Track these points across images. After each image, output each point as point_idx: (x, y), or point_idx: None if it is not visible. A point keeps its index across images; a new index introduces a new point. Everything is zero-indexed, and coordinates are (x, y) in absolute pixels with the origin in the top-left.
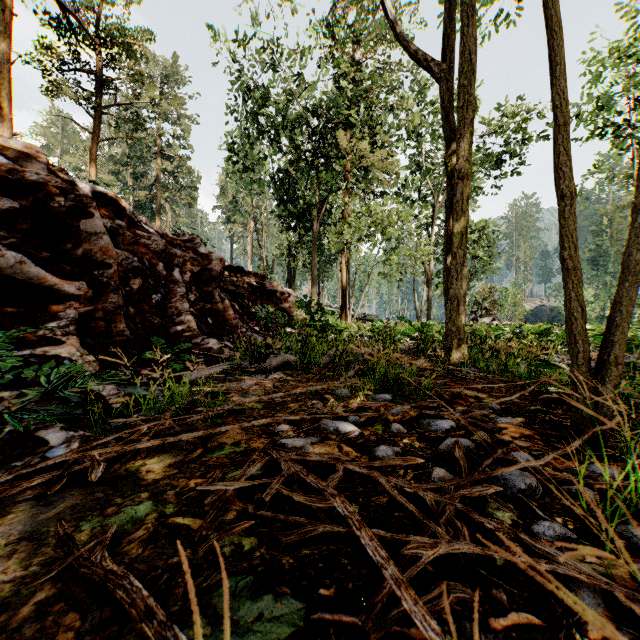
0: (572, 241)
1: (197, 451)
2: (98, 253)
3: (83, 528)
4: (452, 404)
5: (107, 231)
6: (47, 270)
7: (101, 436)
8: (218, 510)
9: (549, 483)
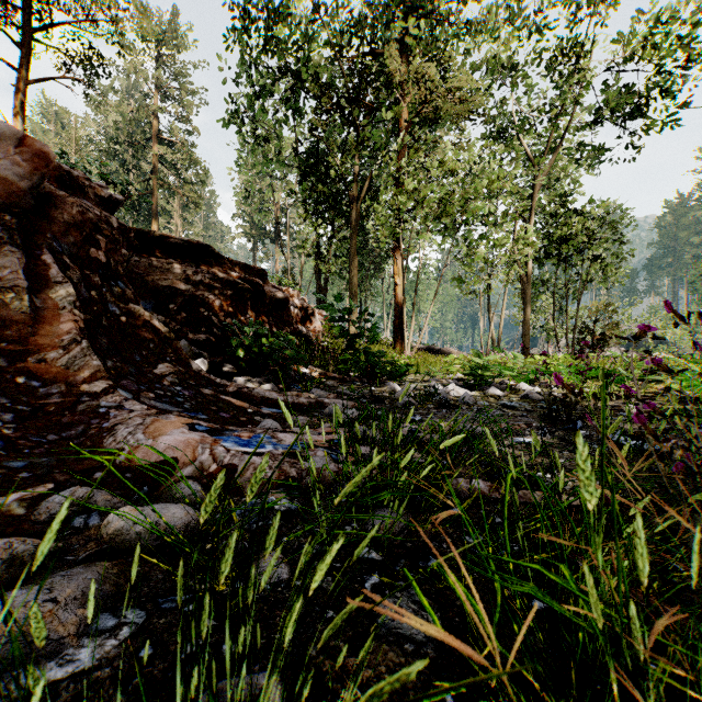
0: None
1: None
2: None
3: None
4: None
5: None
6: None
7: None
8: None
9: None
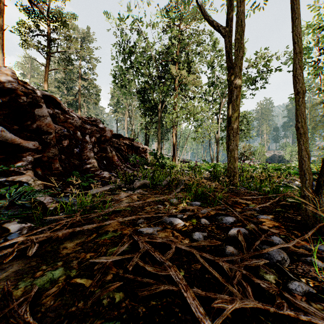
0: (302, 118)
1: (93, 235)
2: (44, 126)
3: (20, 286)
4: (233, 207)
5: (50, 115)
6: (17, 135)
7: (40, 226)
8: (102, 273)
9: (293, 255)
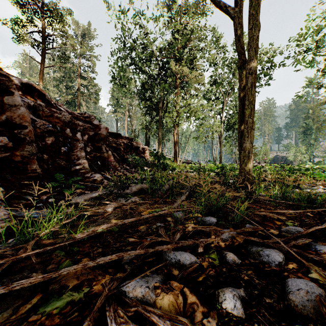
0: None
1: (33, 299)
2: (17, 118)
3: None
4: (264, 226)
5: (31, 107)
6: None
7: None
8: None
9: None
